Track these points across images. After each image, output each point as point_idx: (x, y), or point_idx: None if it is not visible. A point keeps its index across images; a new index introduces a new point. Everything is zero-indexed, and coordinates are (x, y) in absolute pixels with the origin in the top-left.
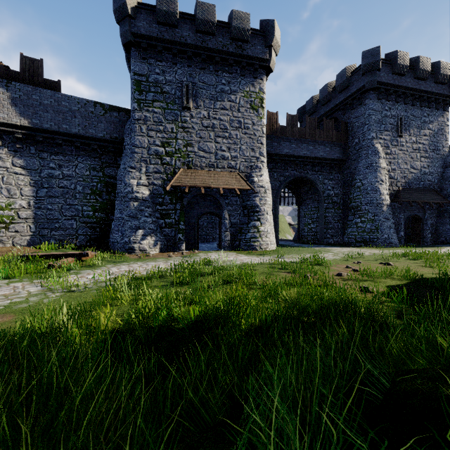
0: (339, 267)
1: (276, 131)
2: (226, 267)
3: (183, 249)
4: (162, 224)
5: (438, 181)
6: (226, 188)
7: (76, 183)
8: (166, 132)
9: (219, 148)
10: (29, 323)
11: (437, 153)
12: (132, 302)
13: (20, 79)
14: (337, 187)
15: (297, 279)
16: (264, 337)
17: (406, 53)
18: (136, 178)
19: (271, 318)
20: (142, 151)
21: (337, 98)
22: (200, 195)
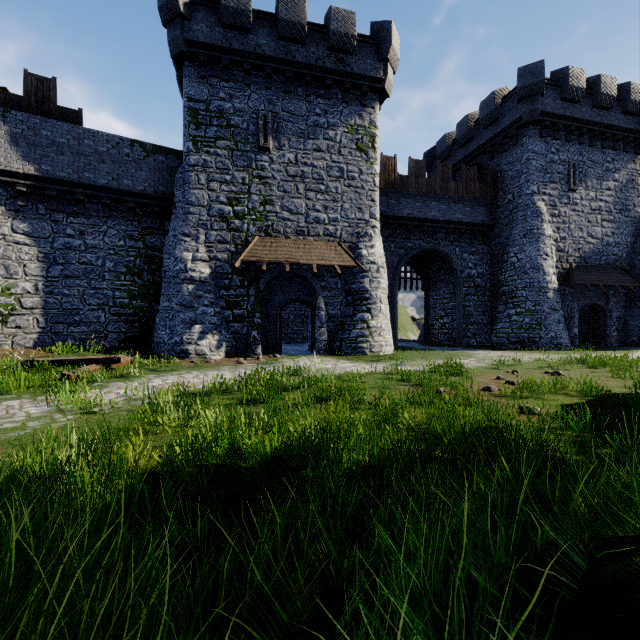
0: (486, 378)
1: (394, 184)
2: (321, 378)
3: (260, 352)
4: (228, 317)
5: (627, 255)
6: (321, 265)
7: (104, 257)
8: (235, 184)
9: (311, 207)
10: (17, 461)
11: (626, 215)
12: (180, 429)
13: (23, 107)
14: (481, 264)
15: (425, 395)
16: (376, 482)
17: (582, 71)
18: (192, 251)
19: (387, 453)
20: (200, 211)
21: (482, 135)
22: (283, 275)
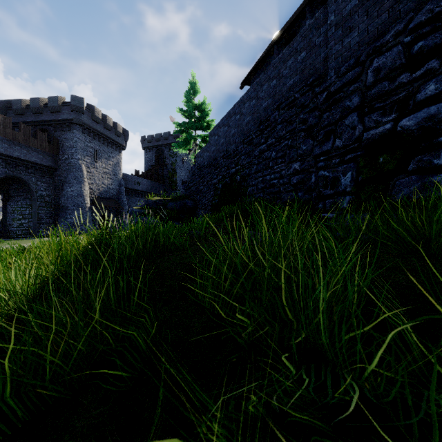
0: None
1: None
2: None
3: None
4: None
5: (117, 194)
6: None
7: None
8: None
9: None
10: None
11: (116, 177)
12: None
13: None
14: (49, 189)
15: None
16: None
17: (100, 111)
18: None
19: None
20: None
21: (49, 115)
22: None
